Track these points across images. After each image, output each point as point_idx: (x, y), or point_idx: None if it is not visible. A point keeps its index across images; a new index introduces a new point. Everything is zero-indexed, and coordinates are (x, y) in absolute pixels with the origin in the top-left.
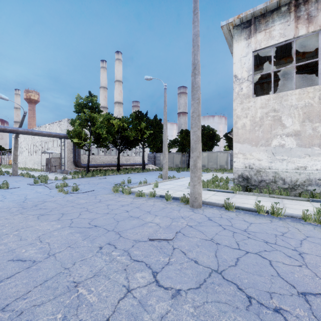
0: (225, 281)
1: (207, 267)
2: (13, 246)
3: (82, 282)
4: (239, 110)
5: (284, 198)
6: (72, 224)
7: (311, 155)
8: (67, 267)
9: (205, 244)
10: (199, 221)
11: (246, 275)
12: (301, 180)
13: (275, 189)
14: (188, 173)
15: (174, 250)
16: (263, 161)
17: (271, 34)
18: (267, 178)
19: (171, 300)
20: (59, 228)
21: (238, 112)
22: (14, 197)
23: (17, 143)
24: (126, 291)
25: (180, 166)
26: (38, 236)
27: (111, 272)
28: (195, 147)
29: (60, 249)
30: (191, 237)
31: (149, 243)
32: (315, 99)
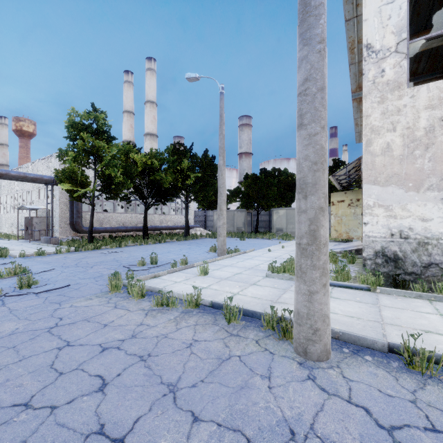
0: None
1: None
2: None
3: None
4: (378, 116)
5: None
6: None
7: None
8: None
9: None
10: None
11: None
12: None
13: None
14: (259, 242)
15: None
16: (434, 222)
17: None
18: None
19: None
20: None
21: (376, 119)
22: None
23: None
24: None
25: (243, 230)
26: None
27: None
28: (313, 180)
29: None
30: None
31: None
32: None
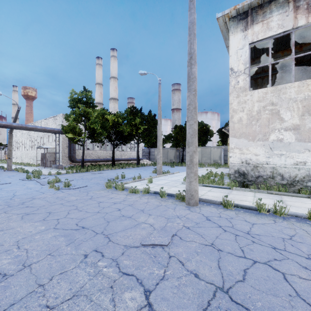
0: (234, 305)
1: (210, 283)
2: None
3: (56, 306)
4: (236, 104)
5: (283, 194)
6: (58, 226)
7: None
8: (43, 283)
9: (205, 251)
10: (196, 221)
11: (258, 295)
12: (301, 176)
13: (273, 185)
14: (183, 168)
15: (170, 259)
16: (260, 156)
17: (269, 26)
18: (265, 174)
19: None
20: (42, 230)
21: (235, 105)
22: (2, 194)
23: (12, 138)
24: None
25: (174, 161)
26: (17, 240)
27: (94, 291)
28: (191, 141)
29: (38, 257)
30: (189, 241)
31: (141, 249)
32: None
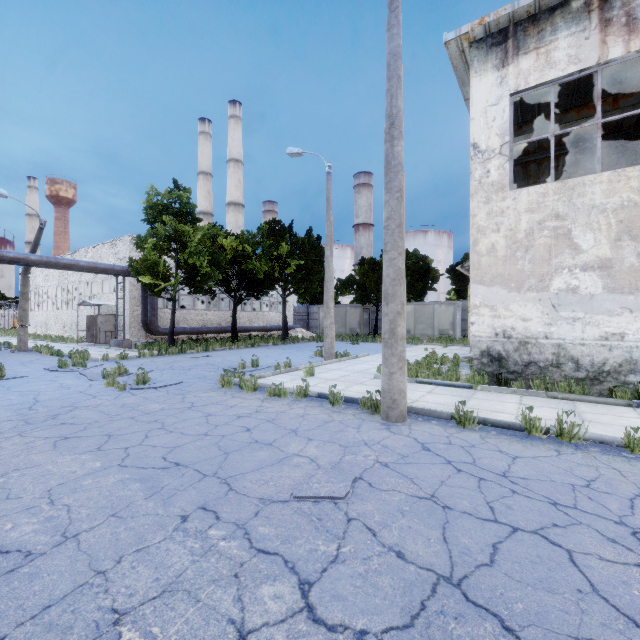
0: (472, 608)
1: (427, 569)
2: None
3: (131, 610)
4: (484, 216)
5: (579, 399)
6: (127, 461)
7: (635, 309)
8: (103, 568)
9: (418, 509)
10: (402, 452)
11: (518, 591)
12: (614, 363)
13: (559, 380)
14: (376, 347)
15: (350, 524)
16: (533, 322)
17: (550, 58)
18: (542, 358)
19: None
20: (97, 469)
21: (481, 219)
22: (12, 399)
23: (28, 284)
24: (236, 637)
25: (359, 331)
26: (47, 489)
27: (203, 583)
28: (392, 292)
29: (92, 521)
30: (387, 491)
31: (293, 505)
32: None
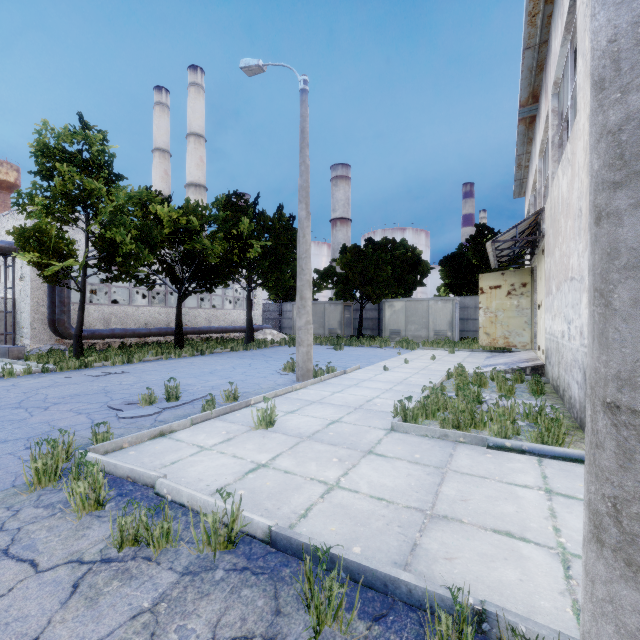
0: None
1: None
2: None
3: None
4: None
5: None
6: None
7: None
8: None
9: None
10: None
11: None
12: None
13: None
14: (365, 353)
15: None
16: None
17: None
18: None
19: None
20: None
21: None
22: None
23: None
24: None
25: (339, 332)
26: None
27: None
28: None
29: None
30: None
31: None
32: None
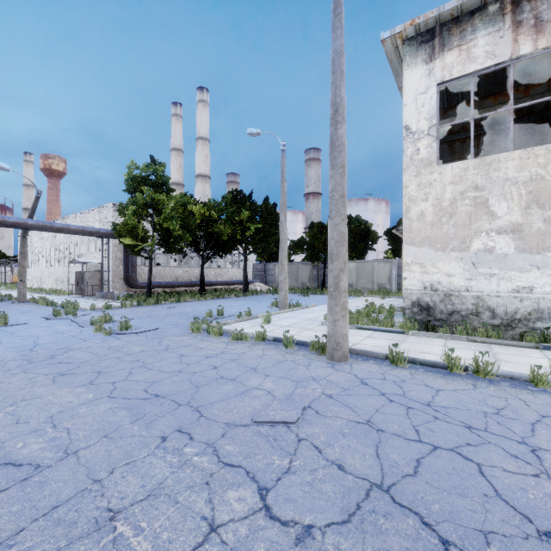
0: (398, 508)
1: (363, 478)
2: (2, 435)
3: (123, 509)
4: (414, 188)
5: (494, 343)
6: (115, 393)
7: (542, 266)
8: (99, 478)
9: (356, 431)
10: (344, 386)
11: (435, 495)
12: (524, 312)
13: (478, 326)
14: (324, 298)
15: (300, 443)
16: (456, 277)
17: (470, 54)
18: (463, 308)
19: (294, 548)
20: (90, 400)
21: (413, 190)
22: (16, 342)
23: (26, 245)
24: (208, 530)
25: (309, 285)
26: (50, 416)
27: (181, 489)
28: (336, 252)
29: (88, 441)
30: (331, 417)
31: (253, 428)
32: (548, 168)
